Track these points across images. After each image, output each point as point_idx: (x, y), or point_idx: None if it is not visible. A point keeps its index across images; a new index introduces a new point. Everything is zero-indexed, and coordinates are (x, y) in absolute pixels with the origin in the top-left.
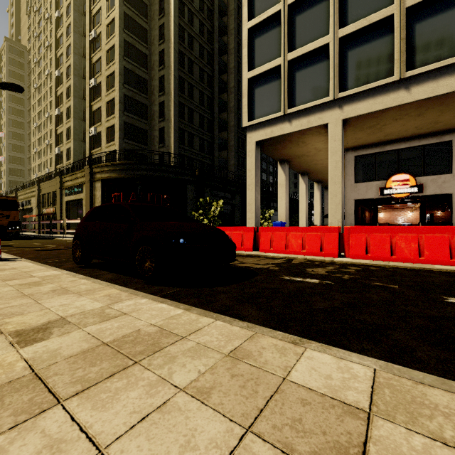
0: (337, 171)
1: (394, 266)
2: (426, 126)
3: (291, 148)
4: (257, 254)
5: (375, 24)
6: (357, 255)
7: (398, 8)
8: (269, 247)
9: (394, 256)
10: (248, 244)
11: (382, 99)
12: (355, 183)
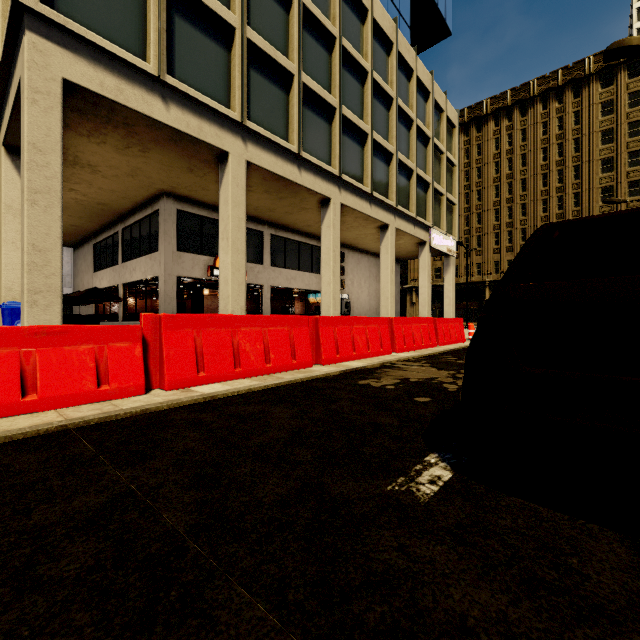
0: (240, 234)
1: (435, 353)
2: (263, 209)
3: (102, 143)
4: (356, 368)
5: (278, 66)
6: (401, 348)
7: (297, 74)
8: (335, 354)
9: (414, 345)
10: (305, 352)
11: (282, 164)
12: (178, 250)
